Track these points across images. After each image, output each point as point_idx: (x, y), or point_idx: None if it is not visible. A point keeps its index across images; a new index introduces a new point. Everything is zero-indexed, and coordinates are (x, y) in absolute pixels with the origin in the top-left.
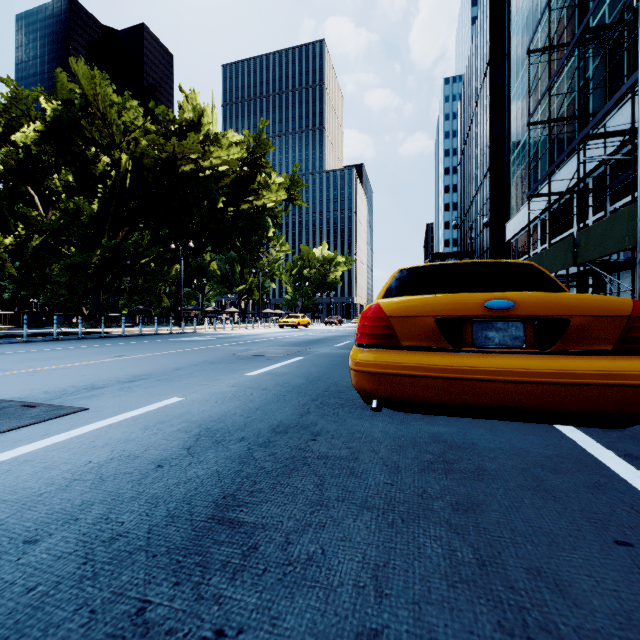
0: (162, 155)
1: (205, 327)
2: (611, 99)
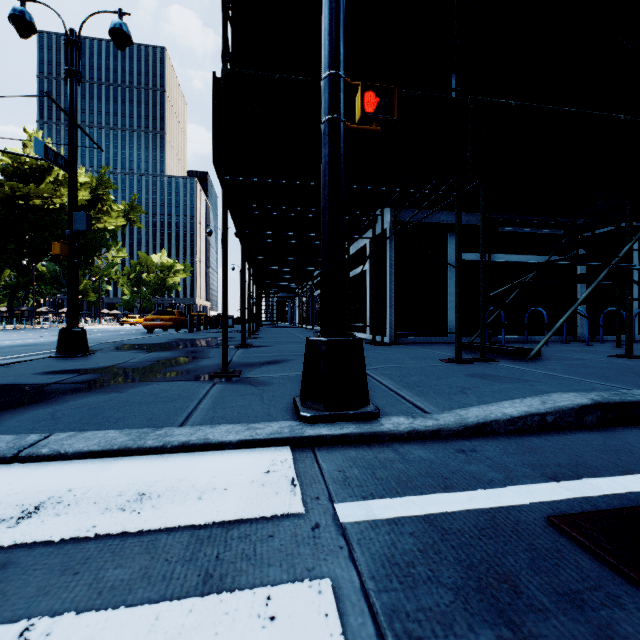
0: (16, 193)
1: (64, 324)
2: None
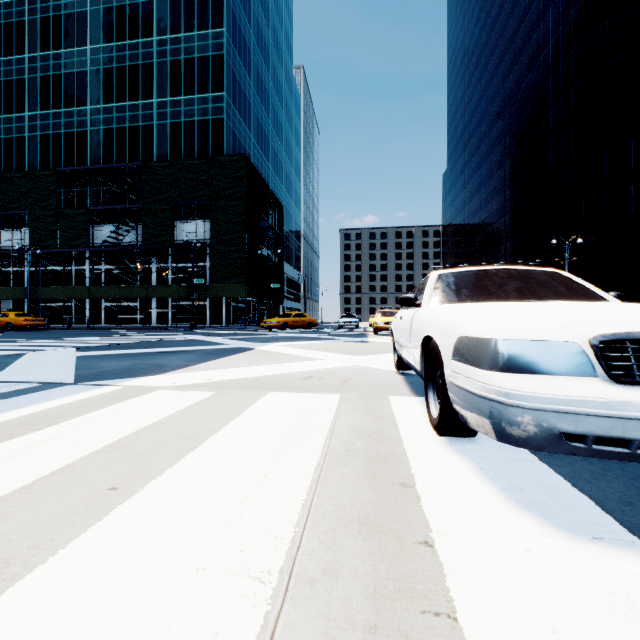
0: None
1: None
2: (4, 251)
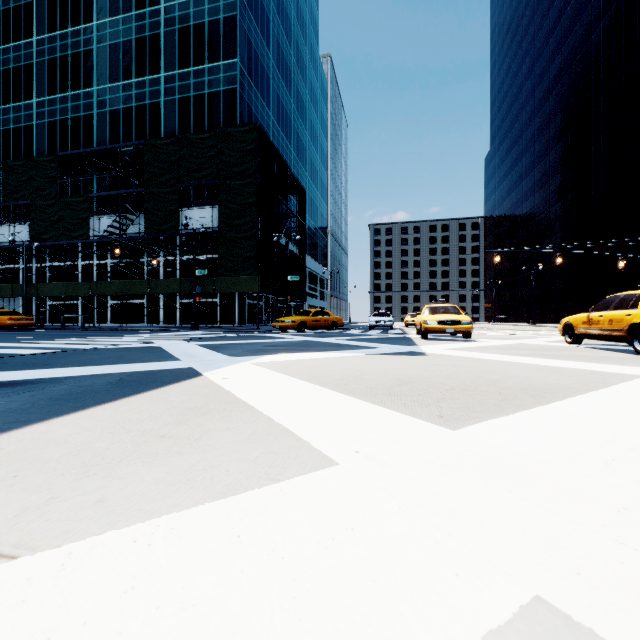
0: None
1: None
2: (7, 245)
